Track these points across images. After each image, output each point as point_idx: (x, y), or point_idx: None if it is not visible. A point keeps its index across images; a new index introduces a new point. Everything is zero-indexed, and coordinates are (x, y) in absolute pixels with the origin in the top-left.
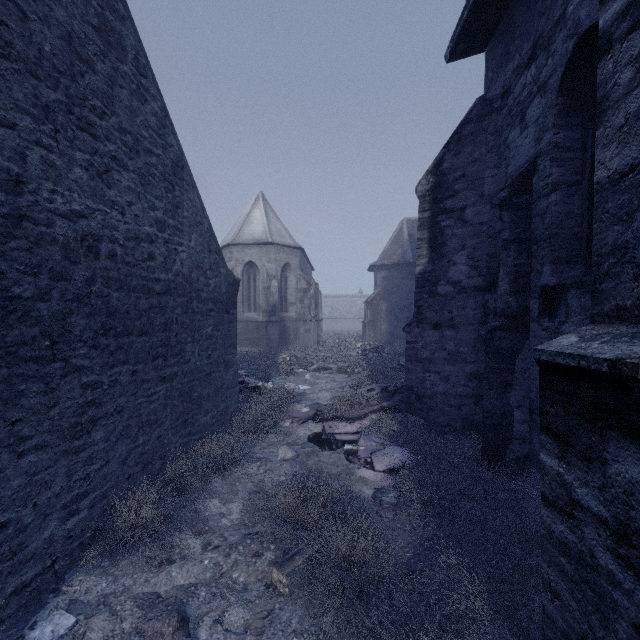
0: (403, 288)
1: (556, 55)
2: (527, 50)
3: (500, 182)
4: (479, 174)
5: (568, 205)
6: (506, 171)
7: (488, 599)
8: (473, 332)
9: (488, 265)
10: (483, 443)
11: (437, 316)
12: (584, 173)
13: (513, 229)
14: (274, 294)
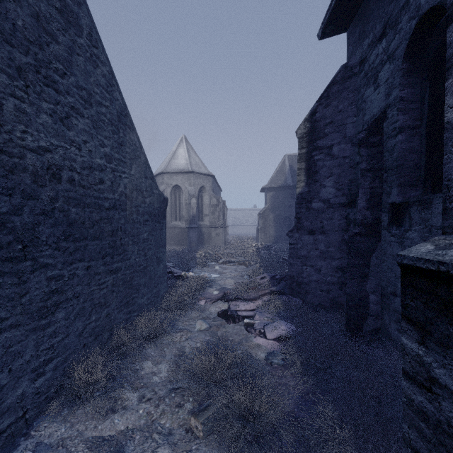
0: (285, 204)
1: (402, 32)
2: (379, 29)
3: (358, 127)
4: (343, 121)
5: (410, 143)
6: (363, 119)
7: (356, 445)
8: (338, 237)
9: (349, 188)
10: (346, 319)
11: (312, 225)
12: (422, 119)
13: (369, 161)
14: (193, 208)
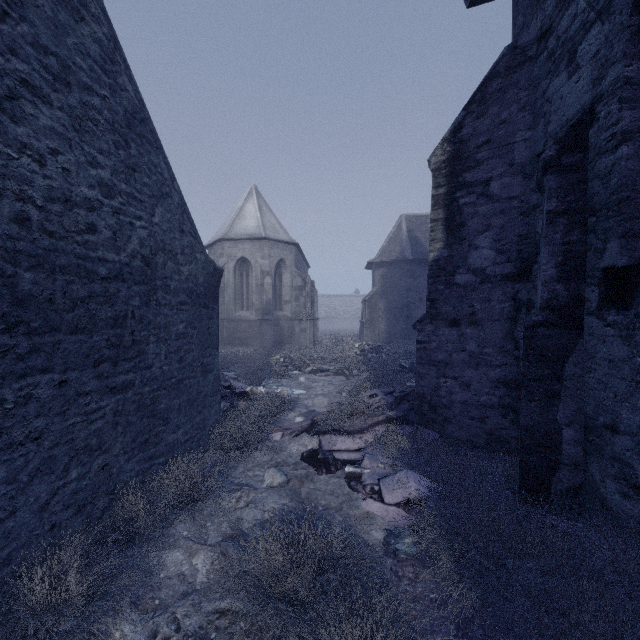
0: (402, 286)
1: None
2: None
3: (536, 146)
4: (508, 138)
5: None
6: (545, 130)
7: None
8: (500, 329)
9: (519, 248)
10: (521, 469)
11: (455, 311)
12: None
13: (562, 197)
14: (268, 291)
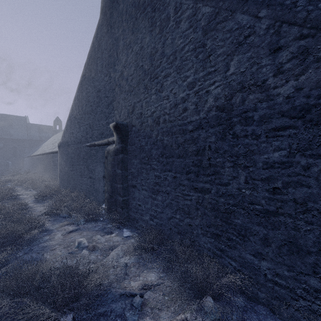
0: None
1: None
2: None
3: None
4: None
5: None
6: None
7: None
8: None
9: None
10: None
11: None
12: None
13: None
14: None
